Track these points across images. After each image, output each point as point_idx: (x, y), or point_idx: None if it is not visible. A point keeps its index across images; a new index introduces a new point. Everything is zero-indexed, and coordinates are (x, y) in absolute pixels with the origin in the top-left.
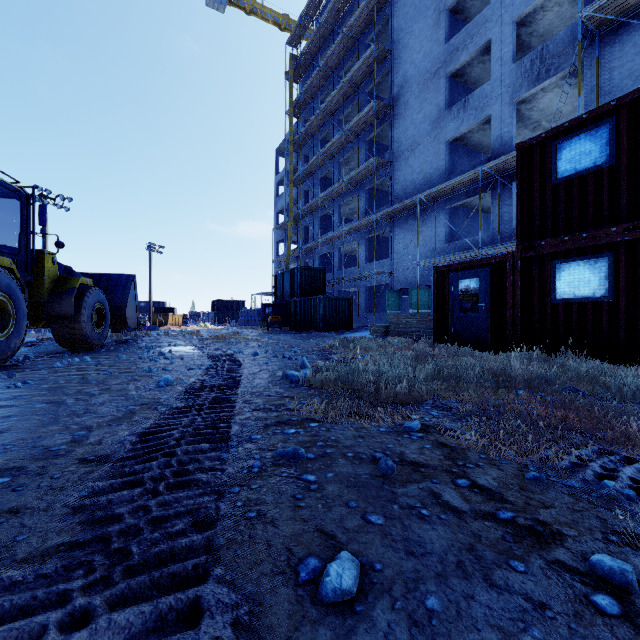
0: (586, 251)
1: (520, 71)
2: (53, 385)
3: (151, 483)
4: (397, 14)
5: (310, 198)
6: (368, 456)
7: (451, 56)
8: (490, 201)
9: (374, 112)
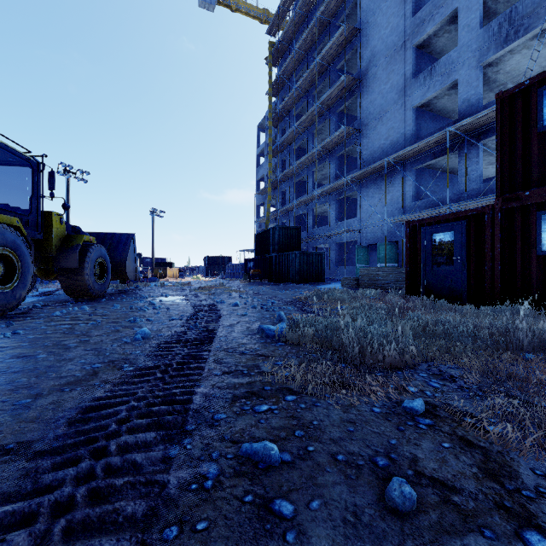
0: None
1: (487, 35)
2: (39, 335)
3: (50, 514)
4: None
5: (287, 166)
6: (366, 462)
7: (417, 28)
8: (455, 162)
9: (344, 85)
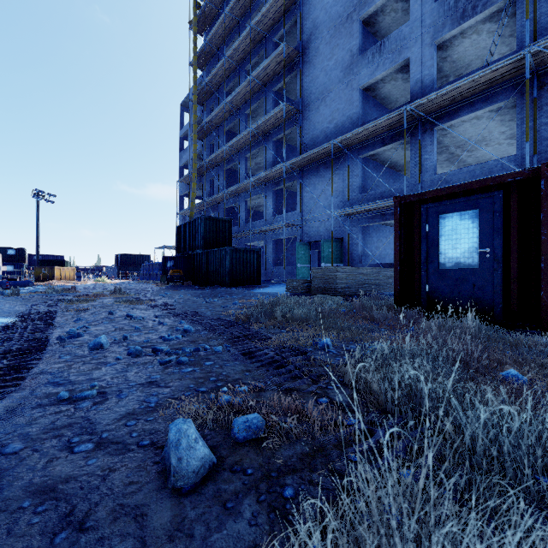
0: None
1: (443, 9)
2: None
3: None
4: None
5: (215, 151)
6: None
7: None
8: (400, 154)
9: (284, 55)
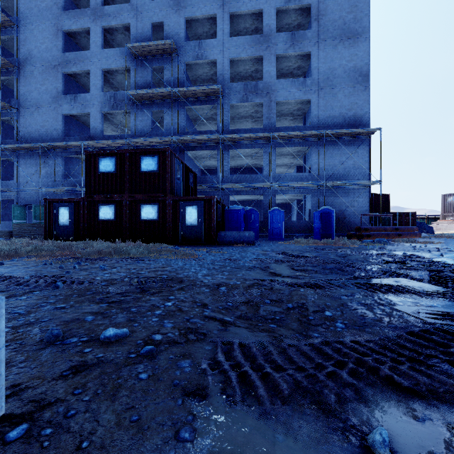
0: (109, 202)
1: (105, 98)
2: None
3: None
4: (23, 2)
5: None
6: None
7: (66, 63)
8: None
9: None
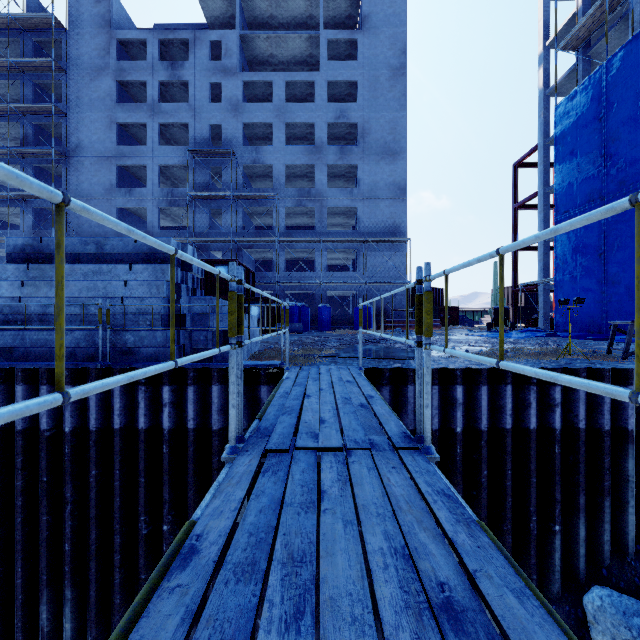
0: None
1: (162, 194)
2: None
3: None
4: (72, 90)
5: None
6: None
7: (121, 156)
8: None
9: (53, 158)
